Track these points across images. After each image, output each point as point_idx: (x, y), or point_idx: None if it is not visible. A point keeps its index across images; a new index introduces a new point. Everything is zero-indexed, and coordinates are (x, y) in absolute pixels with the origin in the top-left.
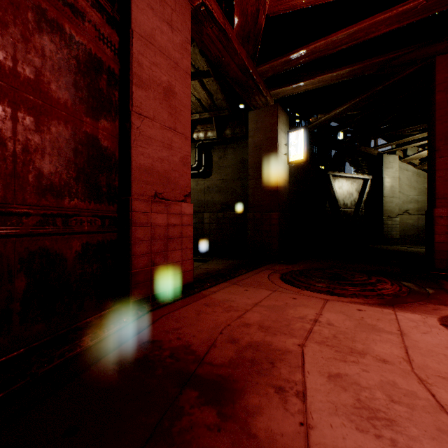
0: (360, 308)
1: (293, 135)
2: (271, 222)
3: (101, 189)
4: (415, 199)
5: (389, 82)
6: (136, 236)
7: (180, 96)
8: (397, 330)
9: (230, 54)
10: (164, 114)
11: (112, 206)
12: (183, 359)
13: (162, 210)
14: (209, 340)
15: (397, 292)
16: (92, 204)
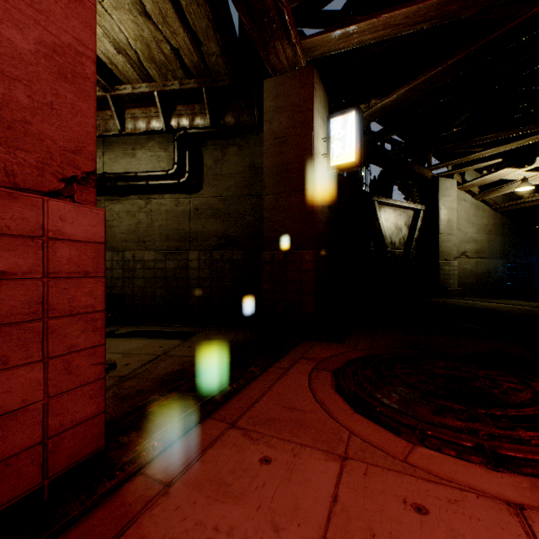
0: None
1: (338, 122)
2: (303, 266)
3: None
4: (473, 237)
5: (499, 33)
6: None
7: None
8: None
9: None
10: None
11: None
12: None
13: None
14: None
15: None
16: None
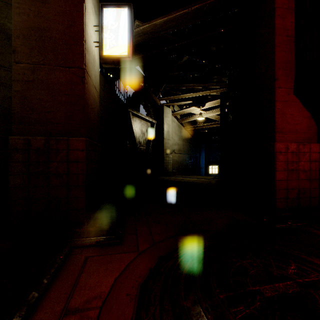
0: None
1: (111, 12)
2: (72, 156)
3: None
4: (177, 142)
5: None
6: None
7: None
8: None
9: None
10: None
11: None
12: None
13: None
14: None
15: None
16: None
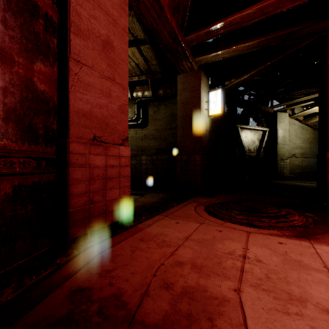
0: (281, 241)
1: (213, 94)
2: (196, 163)
3: (37, 131)
4: (300, 146)
5: (289, 52)
6: (74, 176)
7: (118, 50)
8: (323, 267)
9: (163, 23)
10: (102, 64)
11: (50, 148)
12: (111, 317)
13: (100, 152)
14: (142, 286)
15: (305, 223)
16: (25, 145)
